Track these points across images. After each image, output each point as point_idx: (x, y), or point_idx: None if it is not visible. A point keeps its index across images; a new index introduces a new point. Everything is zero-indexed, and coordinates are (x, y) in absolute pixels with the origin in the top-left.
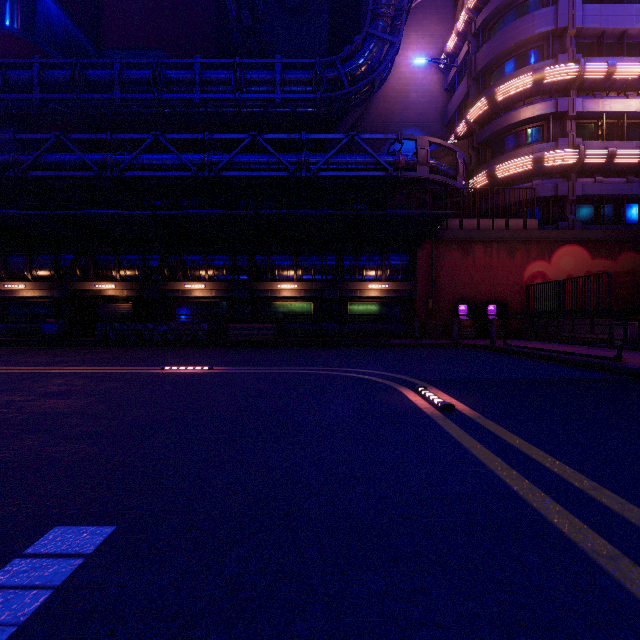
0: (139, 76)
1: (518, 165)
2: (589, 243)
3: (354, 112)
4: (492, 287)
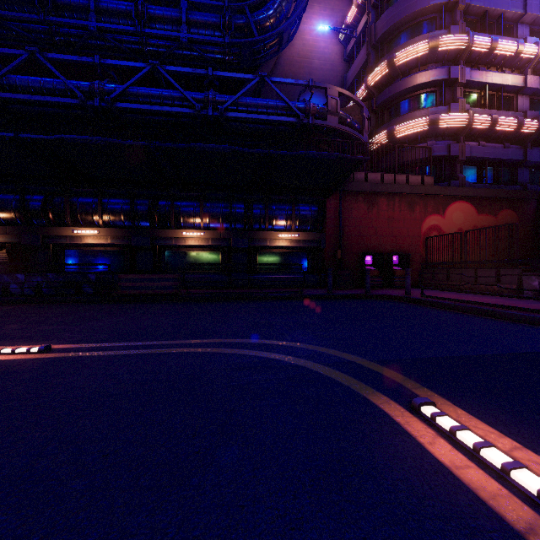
0: None
1: (416, 125)
2: (476, 200)
3: (262, 71)
4: (394, 239)
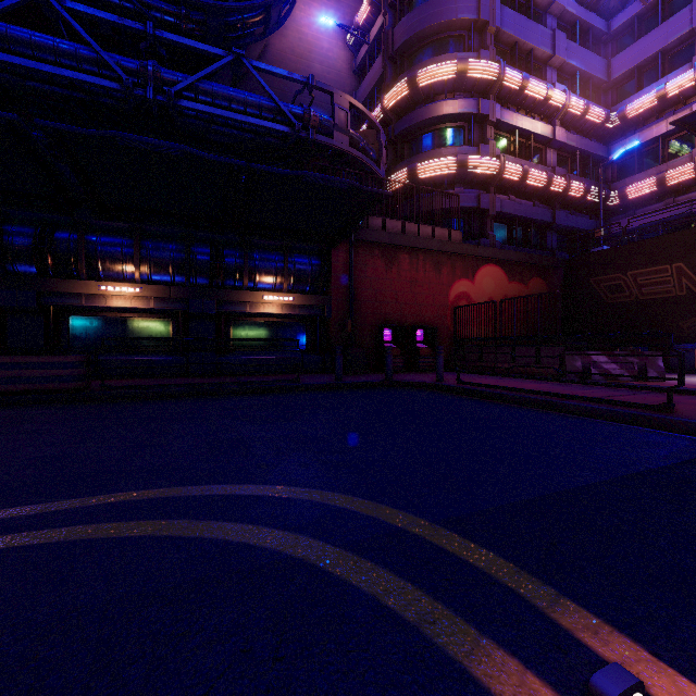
0: None
1: (442, 166)
2: (506, 265)
3: None
4: (418, 307)
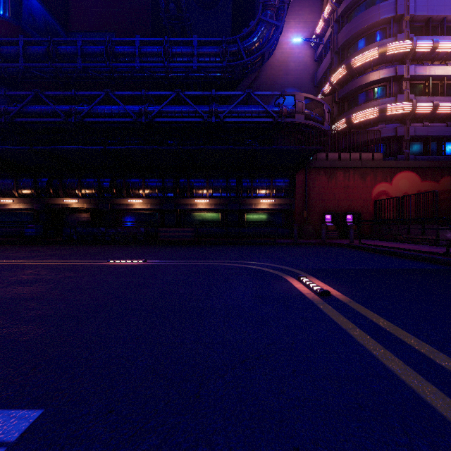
0: (95, 50)
1: (368, 114)
2: (419, 170)
3: (250, 77)
4: (349, 202)
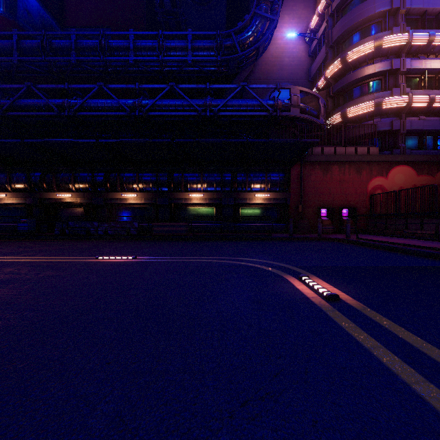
0: (89, 44)
1: (363, 108)
2: (415, 164)
3: (244, 72)
4: (345, 196)
